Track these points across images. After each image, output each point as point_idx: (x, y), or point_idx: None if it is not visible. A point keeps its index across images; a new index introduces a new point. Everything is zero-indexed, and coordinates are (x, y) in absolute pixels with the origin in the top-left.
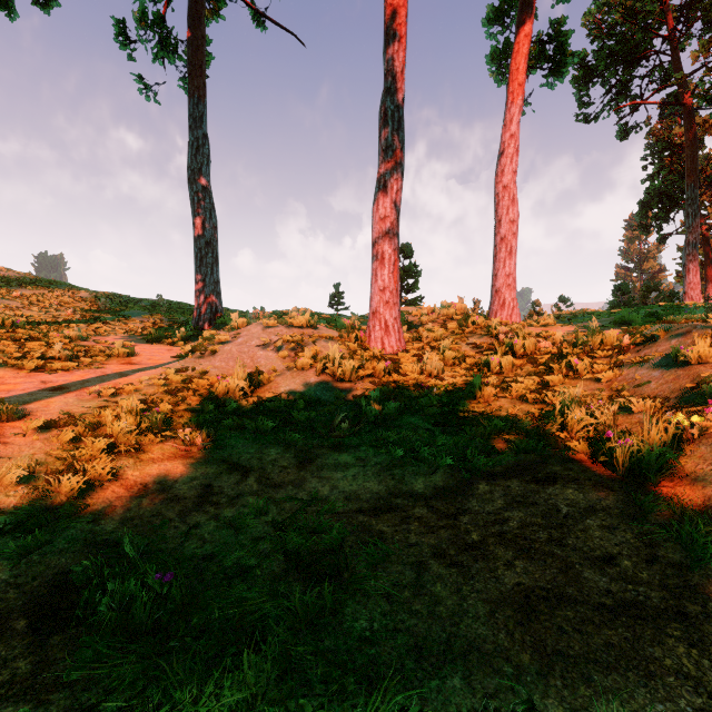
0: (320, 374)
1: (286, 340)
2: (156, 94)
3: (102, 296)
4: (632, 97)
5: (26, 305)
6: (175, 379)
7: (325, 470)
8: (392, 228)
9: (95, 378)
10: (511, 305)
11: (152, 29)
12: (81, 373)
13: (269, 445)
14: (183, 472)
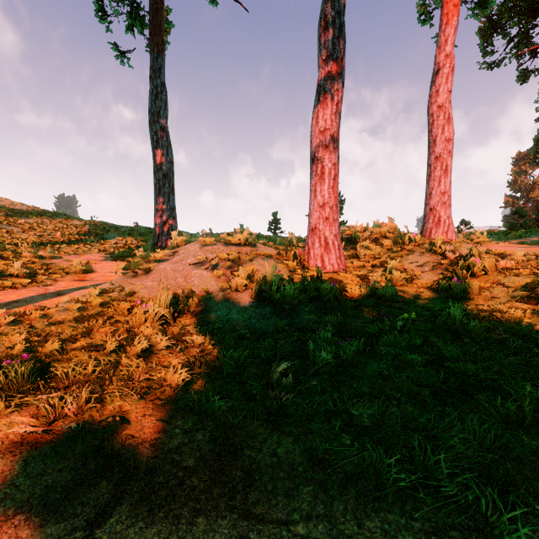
0: (256, 297)
1: (222, 258)
2: (129, 59)
3: (91, 223)
4: (531, 45)
5: (25, 230)
6: (94, 302)
7: (255, 485)
8: (332, 141)
9: (27, 298)
10: (446, 222)
11: (122, 1)
12: (25, 290)
13: (177, 411)
14: (10, 486)
